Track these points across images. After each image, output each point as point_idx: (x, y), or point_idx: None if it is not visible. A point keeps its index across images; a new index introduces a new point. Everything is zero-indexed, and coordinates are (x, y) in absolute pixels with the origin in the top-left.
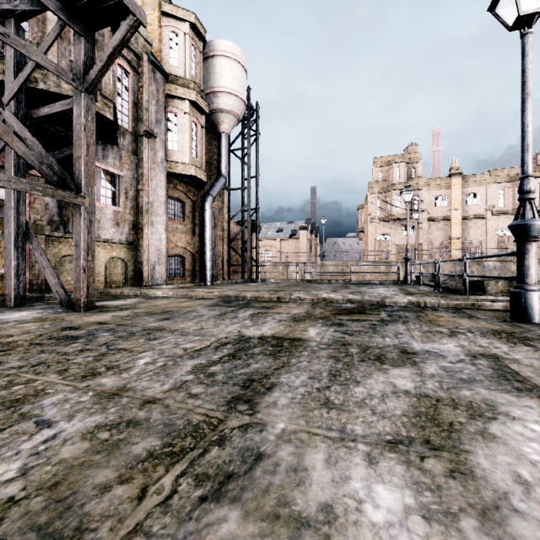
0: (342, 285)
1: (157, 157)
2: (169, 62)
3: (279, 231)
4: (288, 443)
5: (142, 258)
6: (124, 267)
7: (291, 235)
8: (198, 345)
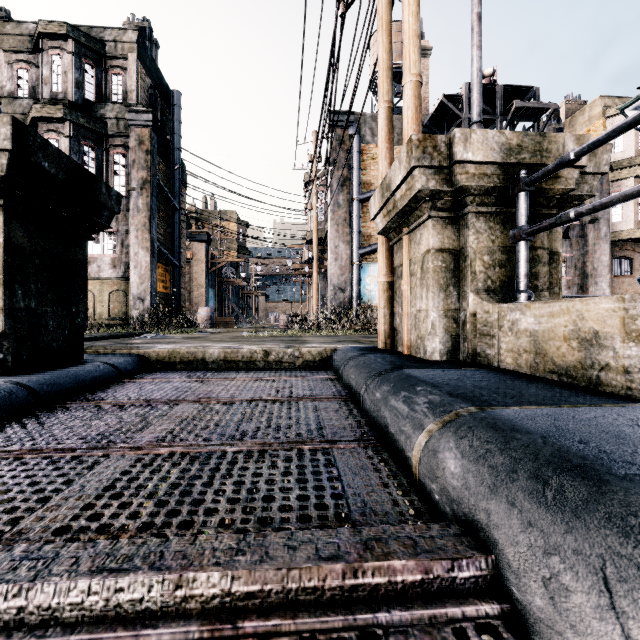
0: None
1: (600, 233)
2: (613, 151)
3: None
4: None
5: None
6: None
7: None
8: None
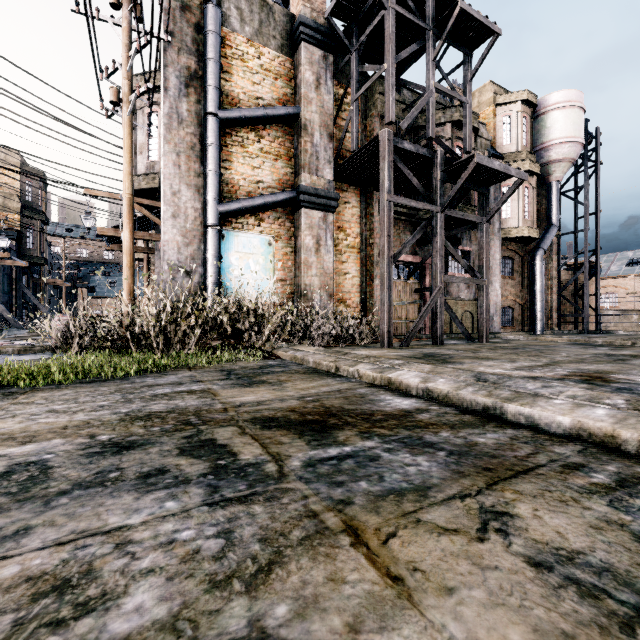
0: None
1: (494, 228)
2: (502, 143)
3: (632, 264)
4: (638, 363)
5: None
6: (471, 318)
7: None
8: (584, 353)
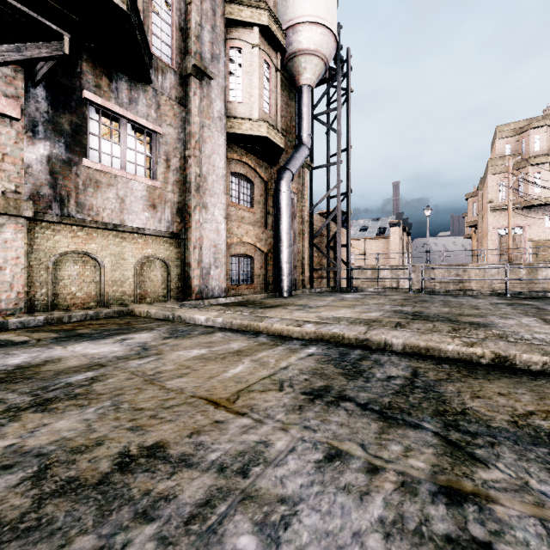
0: (512, 301)
1: (213, 109)
2: None
3: (362, 230)
4: None
5: (190, 258)
6: (165, 270)
7: (377, 234)
8: None
